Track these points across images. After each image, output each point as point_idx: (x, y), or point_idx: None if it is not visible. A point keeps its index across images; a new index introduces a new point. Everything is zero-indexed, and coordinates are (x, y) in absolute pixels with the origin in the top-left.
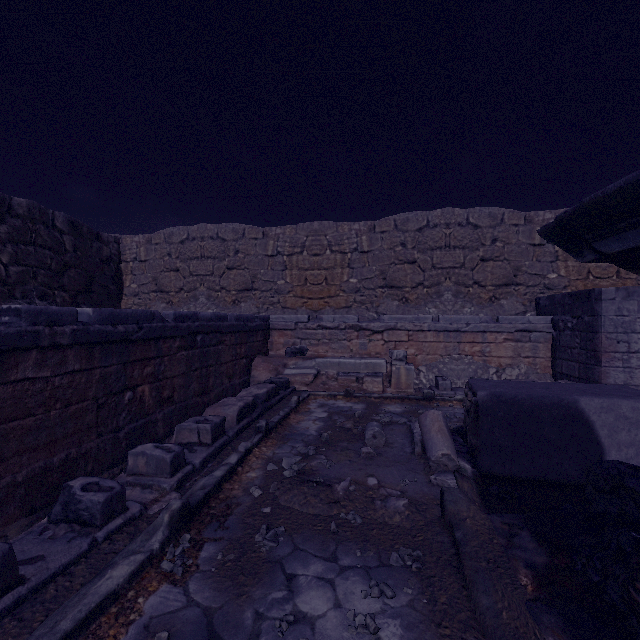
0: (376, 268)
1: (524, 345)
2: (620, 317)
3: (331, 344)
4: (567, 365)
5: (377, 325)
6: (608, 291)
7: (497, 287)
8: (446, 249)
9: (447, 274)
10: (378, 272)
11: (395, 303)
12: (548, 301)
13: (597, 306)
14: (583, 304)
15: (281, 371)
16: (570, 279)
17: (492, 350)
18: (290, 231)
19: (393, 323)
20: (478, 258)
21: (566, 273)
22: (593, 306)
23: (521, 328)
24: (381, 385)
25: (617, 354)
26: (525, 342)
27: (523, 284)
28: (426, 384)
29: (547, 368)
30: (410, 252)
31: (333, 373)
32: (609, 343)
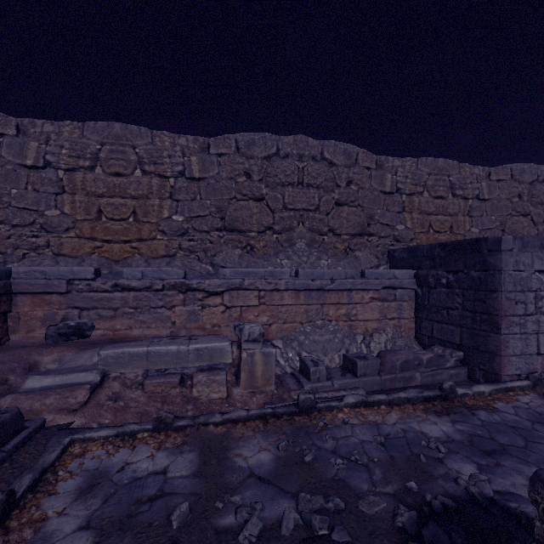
0: (211, 202)
1: (390, 305)
2: (517, 272)
3: (138, 315)
4: (441, 328)
5: (214, 283)
6: (507, 240)
7: (352, 236)
8: (299, 186)
9: (300, 217)
10: (214, 208)
11: (237, 252)
12: (406, 253)
13: (493, 258)
14: (466, 256)
15: (16, 383)
16: (415, 232)
17: (359, 312)
18: (71, 131)
19: (238, 280)
20: (333, 201)
21: (412, 225)
22: (485, 258)
23: (388, 284)
24: (224, 387)
25: (515, 318)
26: (391, 301)
27: (376, 234)
28: (285, 366)
29: (411, 330)
30: (257, 185)
31: (135, 374)
32: (508, 304)
